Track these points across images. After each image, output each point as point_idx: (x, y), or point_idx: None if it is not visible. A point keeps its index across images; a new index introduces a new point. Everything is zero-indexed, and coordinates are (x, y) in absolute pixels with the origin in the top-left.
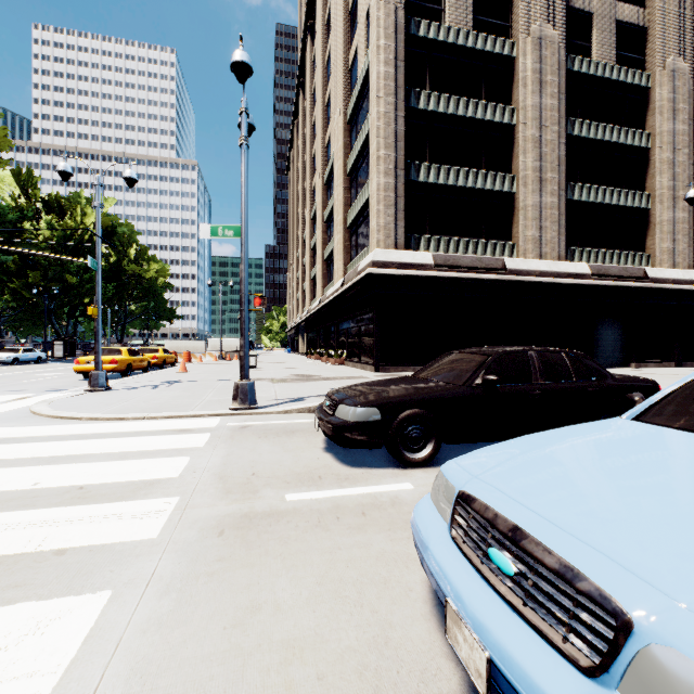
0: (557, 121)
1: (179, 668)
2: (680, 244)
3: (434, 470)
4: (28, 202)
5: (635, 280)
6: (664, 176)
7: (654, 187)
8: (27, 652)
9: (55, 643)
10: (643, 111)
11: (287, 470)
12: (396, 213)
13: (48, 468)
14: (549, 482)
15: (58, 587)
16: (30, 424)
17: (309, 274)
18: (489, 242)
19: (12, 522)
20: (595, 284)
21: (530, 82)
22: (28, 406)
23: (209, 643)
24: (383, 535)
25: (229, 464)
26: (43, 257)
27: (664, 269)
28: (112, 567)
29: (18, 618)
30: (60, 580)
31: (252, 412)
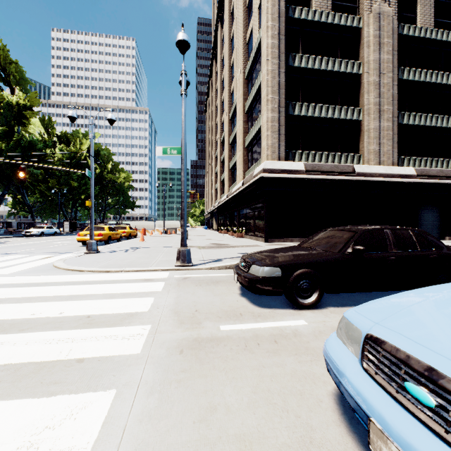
0: (392, 70)
1: (167, 450)
2: None
3: (319, 311)
4: (49, 137)
5: (449, 178)
6: None
7: None
8: (67, 431)
9: (84, 426)
10: None
11: (218, 308)
12: (279, 136)
13: (67, 303)
14: (445, 331)
15: (81, 385)
16: (54, 274)
17: (219, 178)
18: (343, 154)
19: (49, 338)
20: (419, 182)
21: (372, 44)
22: (52, 262)
23: (185, 433)
24: (292, 358)
25: (179, 303)
26: (58, 170)
27: None
28: (114, 373)
29: (59, 406)
30: (82, 380)
31: (189, 268)
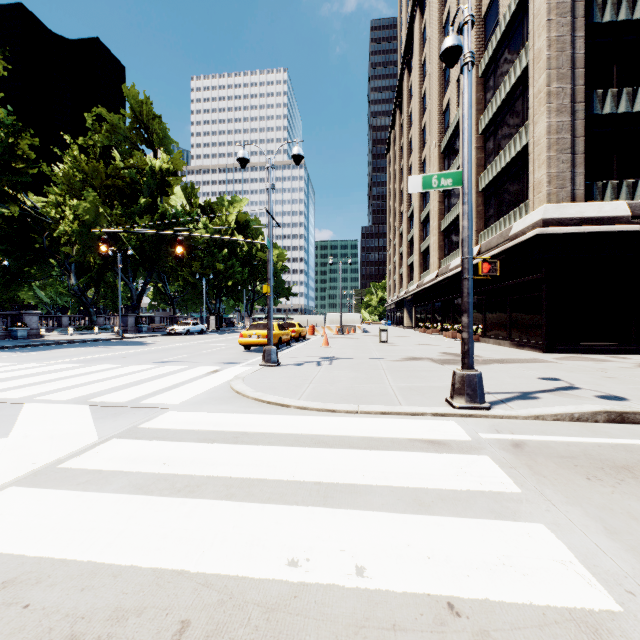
0: None
1: None
2: None
3: None
4: (191, 209)
5: None
6: None
7: None
8: None
9: None
10: None
11: None
12: (572, 157)
13: (339, 519)
14: None
15: None
16: (245, 410)
17: (418, 248)
18: None
19: None
20: None
21: None
22: (225, 381)
23: None
24: None
25: None
26: (201, 250)
27: None
28: None
29: None
30: None
31: (487, 414)
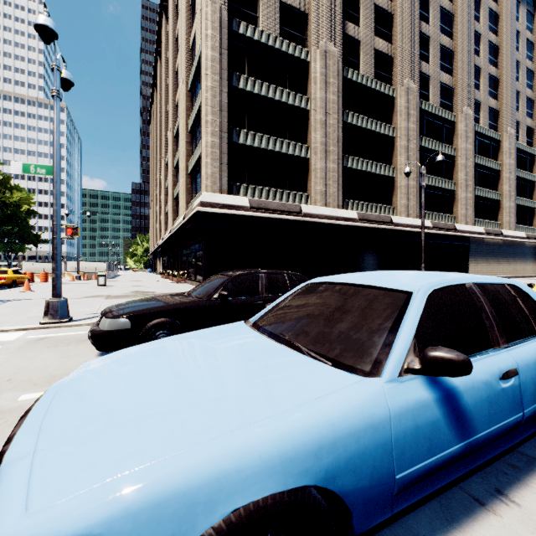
0: (337, 112)
1: None
2: (411, 202)
3: None
4: None
5: (385, 224)
6: (402, 156)
7: (397, 163)
8: None
9: None
10: (391, 112)
11: (47, 373)
12: (221, 165)
13: None
14: (102, 371)
15: None
16: None
17: (164, 209)
18: (291, 192)
19: None
20: (361, 226)
21: (319, 81)
22: None
23: None
24: None
25: None
26: None
27: (402, 217)
28: None
29: None
30: None
31: (61, 325)
